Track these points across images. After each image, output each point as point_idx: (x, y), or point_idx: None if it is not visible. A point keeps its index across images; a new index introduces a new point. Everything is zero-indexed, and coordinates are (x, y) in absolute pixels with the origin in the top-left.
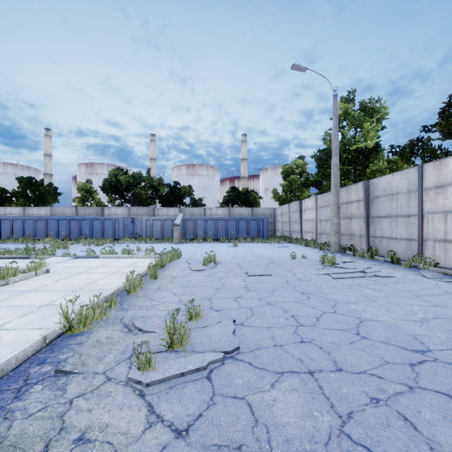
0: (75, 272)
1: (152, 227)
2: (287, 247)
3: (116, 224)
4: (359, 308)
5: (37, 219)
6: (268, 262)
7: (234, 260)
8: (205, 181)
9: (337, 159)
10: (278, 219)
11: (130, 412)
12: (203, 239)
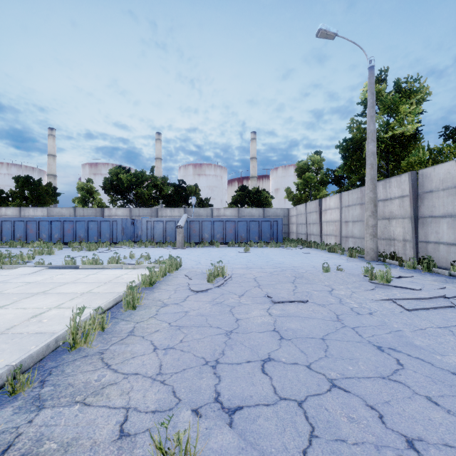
0: (28, 294)
1: (153, 229)
2: (307, 253)
3: (113, 226)
4: None
5: (28, 221)
6: (294, 276)
7: (248, 272)
8: (212, 181)
9: (374, 145)
10: (292, 220)
11: None
12: (210, 243)
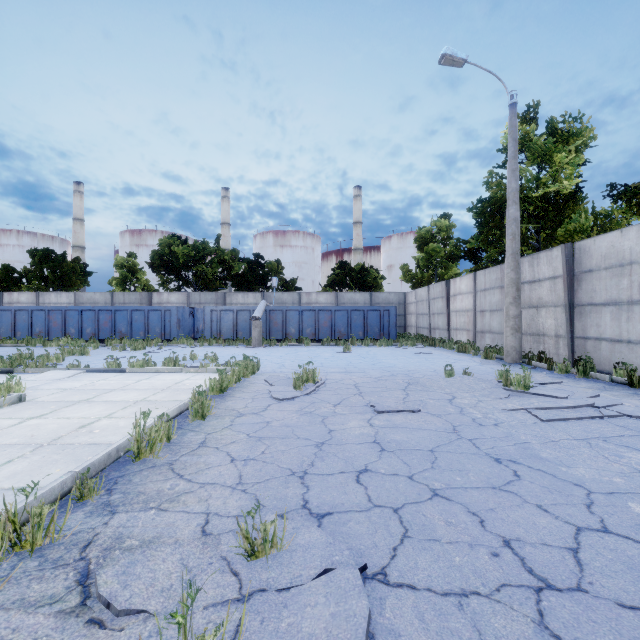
0: (68, 402)
1: (220, 321)
2: (429, 354)
3: (166, 318)
4: None
5: (50, 310)
6: (406, 382)
7: (348, 377)
8: (300, 255)
9: (516, 209)
10: (411, 309)
11: None
12: (297, 340)
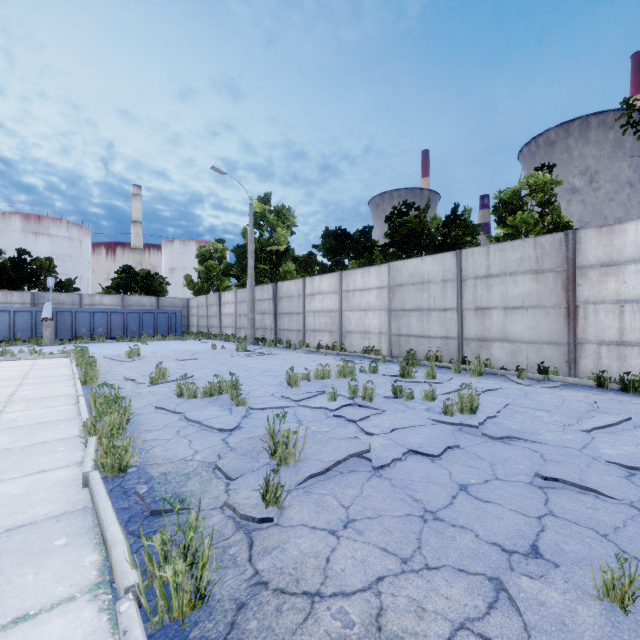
0: None
1: None
2: (206, 343)
3: None
4: (251, 365)
5: None
6: (192, 353)
7: (157, 354)
8: (63, 247)
9: (252, 261)
10: (193, 312)
11: (161, 388)
12: (90, 339)
